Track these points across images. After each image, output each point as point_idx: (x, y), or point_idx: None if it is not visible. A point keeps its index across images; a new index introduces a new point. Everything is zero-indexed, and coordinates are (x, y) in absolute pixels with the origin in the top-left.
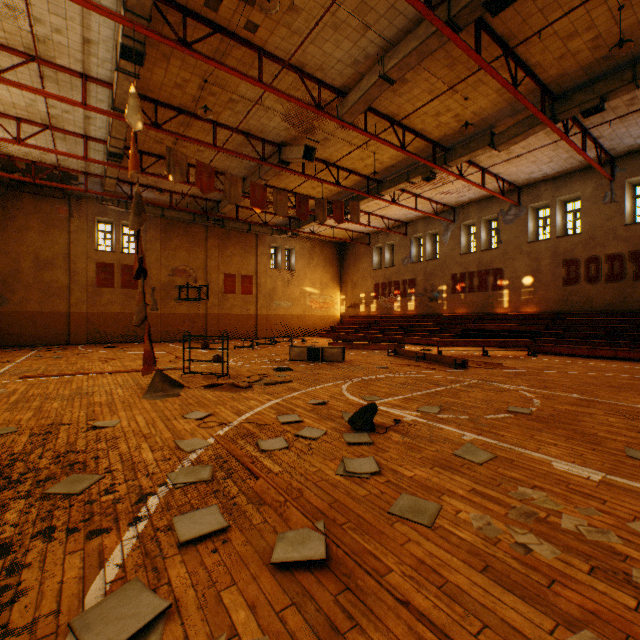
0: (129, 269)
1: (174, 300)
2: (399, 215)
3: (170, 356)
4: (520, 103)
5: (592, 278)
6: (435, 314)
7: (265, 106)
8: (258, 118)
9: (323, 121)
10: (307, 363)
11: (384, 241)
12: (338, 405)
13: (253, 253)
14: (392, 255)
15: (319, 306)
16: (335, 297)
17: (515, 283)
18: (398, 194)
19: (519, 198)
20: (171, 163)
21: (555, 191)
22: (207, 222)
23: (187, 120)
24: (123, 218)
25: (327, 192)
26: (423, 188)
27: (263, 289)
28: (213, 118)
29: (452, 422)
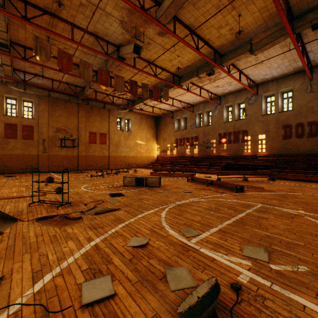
0: (27, 127)
1: (57, 147)
2: (189, 100)
3: (43, 183)
4: (271, 21)
5: (299, 135)
6: (209, 155)
7: (106, 12)
8: (102, 22)
9: (146, 28)
10: (135, 188)
11: (181, 115)
12: (159, 247)
13: (107, 120)
14: (185, 123)
15: (145, 151)
16: (154, 146)
17: (255, 138)
18: (190, 86)
19: (257, 90)
20: (38, 47)
21: (278, 86)
22: (78, 101)
23: (52, 21)
24: (23, 96)
25: (149, 83)
26: (204, 83)
27: (113, 141)
28: (70, 20)
29: (301, 285)
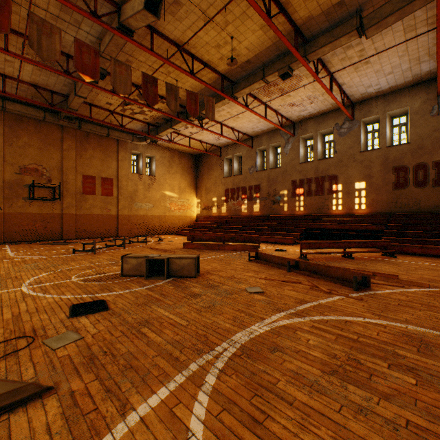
0: None
1: (22, 199)
2: (247, 128)
3: None
4: None
5: (420, 182)
6: (277, 215)
7: None
8: None
9: None
10: (144, 282)
11: (233, 153)
12: None
13: (114, 157)
14: (240, 165)
15: (178, 208)
16: (192, 200)
17: (349, 188)
18: (250, 102)
19: (352, 113)
20: None
21: (386, 106)
22: (60, 121)
23: None
24: None
25: (182, 93)
26: (273, 97)
27: (124, 191)
28: None
29: None
